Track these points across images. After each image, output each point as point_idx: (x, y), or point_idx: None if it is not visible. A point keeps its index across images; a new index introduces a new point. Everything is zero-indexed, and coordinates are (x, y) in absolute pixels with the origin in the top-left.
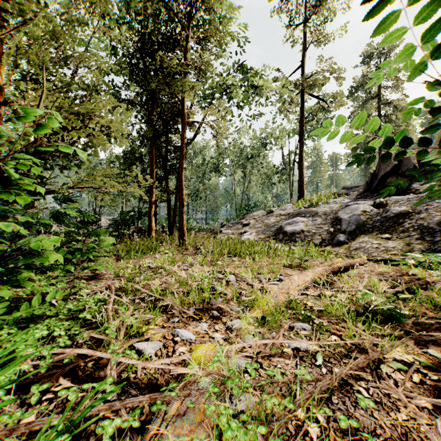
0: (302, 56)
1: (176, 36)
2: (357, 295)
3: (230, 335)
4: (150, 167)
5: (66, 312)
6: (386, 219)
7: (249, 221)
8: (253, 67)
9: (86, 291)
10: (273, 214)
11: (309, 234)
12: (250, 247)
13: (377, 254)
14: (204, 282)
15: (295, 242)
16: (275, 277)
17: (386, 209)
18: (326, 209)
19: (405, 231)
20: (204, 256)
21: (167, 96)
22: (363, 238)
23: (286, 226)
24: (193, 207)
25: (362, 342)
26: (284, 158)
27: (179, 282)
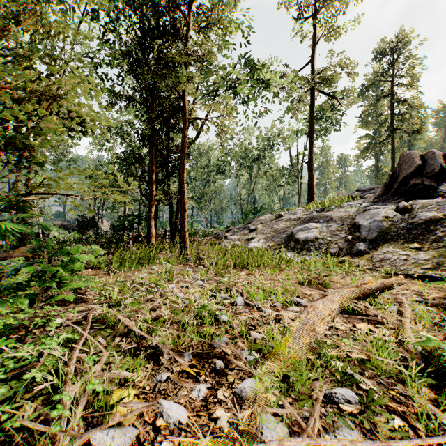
0: (312, 51)
1: (178, 26)
2: (410, 337)
3: (239, 414)
4: (150, 168)
5: (13, 365)
6: (413, 226)
7: (257, 226)
8: (260, 61)
9: (58, 321)
10: (283, 219)
11: (323, 242)
12: (259, 257)
13: (406, 268)
14: (205, 312)
15: (308, 251)
16: (293, 301)
17: (412, 214)
18: (341, 214)
19: (438, 241)
20: (207, 269)
21: (169, 92)
22: (387, 248)
23: (298, 232)
24: (198, 210)
25: (443, 432)
26: (291, 159)
27: (174, 310)
